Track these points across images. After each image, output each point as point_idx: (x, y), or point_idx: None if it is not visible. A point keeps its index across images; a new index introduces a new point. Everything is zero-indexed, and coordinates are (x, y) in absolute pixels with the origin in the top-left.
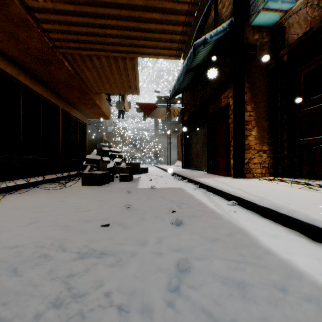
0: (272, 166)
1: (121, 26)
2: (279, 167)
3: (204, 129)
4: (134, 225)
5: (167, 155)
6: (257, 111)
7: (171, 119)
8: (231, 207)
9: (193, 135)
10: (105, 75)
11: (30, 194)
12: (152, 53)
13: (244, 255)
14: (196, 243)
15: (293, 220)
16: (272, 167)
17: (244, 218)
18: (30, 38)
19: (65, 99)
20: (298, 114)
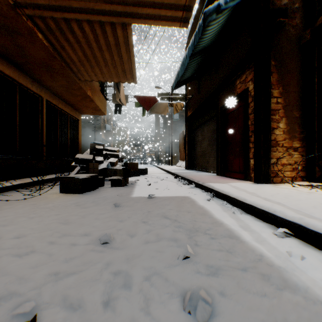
0: (305, 168)
1: None
2: (317, 169)
3: (211, 124)
4: (96, 318)
5: (169, 154)
6: (286, 97)
7: (173, 117)
8: (284, 242)
9: (198, 132)
10: (92, 54)
11: None
12: (150, 17)
13: None
14: None
15: None
16: (305, 169)
17: None
18: None
19: (50, 89)
20: None
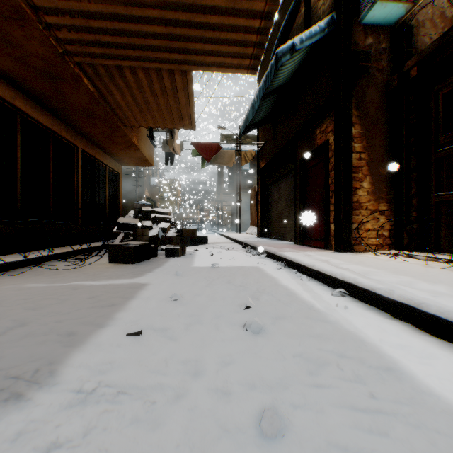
0: (393, 234)
1: (166, 20)
2: (405, 235)
3: (289, 180)
4: (182, 333)
5: (236, 218)
6: (371, 152)
7: (242, 168)
8: (338, 299)
9: (273, 189)
10: (144, 99)
11: (27, 278)
12: (214, 64)
13: (379, 398)
14: (290, 369)
15: (451, 325)
16: (394, 236)
17: (363, 319)
18: (28, 39)
19: (86, 136)
20: (434, 156)
